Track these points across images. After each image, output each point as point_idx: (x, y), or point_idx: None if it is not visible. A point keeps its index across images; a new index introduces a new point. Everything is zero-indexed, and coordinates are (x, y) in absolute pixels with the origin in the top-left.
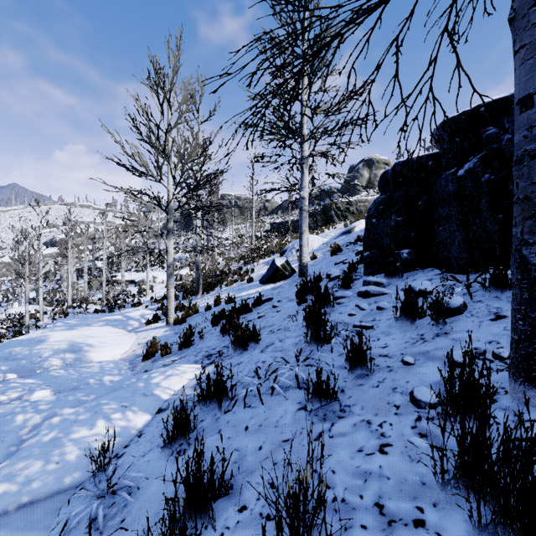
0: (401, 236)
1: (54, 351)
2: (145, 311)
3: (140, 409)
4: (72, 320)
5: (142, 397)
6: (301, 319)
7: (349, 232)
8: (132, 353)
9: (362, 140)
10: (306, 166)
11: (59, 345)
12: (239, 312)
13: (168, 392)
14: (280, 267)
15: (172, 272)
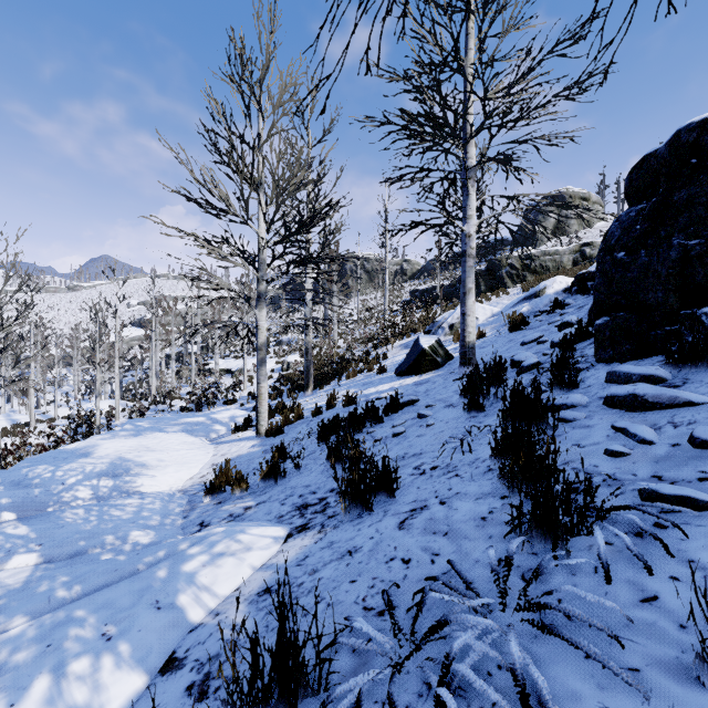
0: (699, 278)
1: (84, 474)
2: (236, 412)
3: (132, 650)
4: (144, 421)
5: (150, 612)
6: (481, 449)
7: (536, 296)
8: (199, 481)
9: (668, 2)
10: (473, 182)
11: (96, 465)
12: (362, 423)
13: (205, 601)
14: (427, 350)
15: (264, 357)
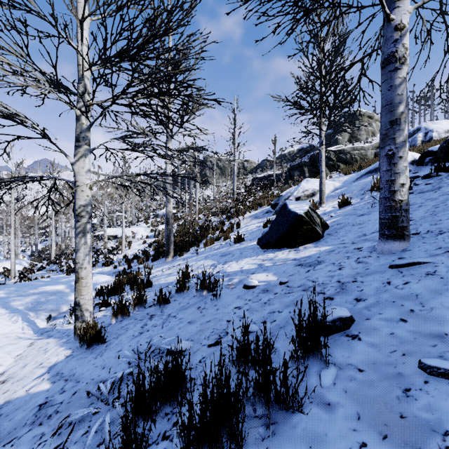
0: None
1: None
2: (99, 279)
3: None
4: (4, 290)
5: None
6: None
7: None
8: None
9: None
10: None
11: None
12: None
13: None
14: (305, 217)
15: (85, 226)
